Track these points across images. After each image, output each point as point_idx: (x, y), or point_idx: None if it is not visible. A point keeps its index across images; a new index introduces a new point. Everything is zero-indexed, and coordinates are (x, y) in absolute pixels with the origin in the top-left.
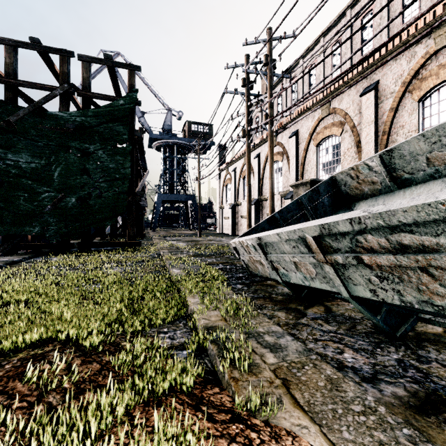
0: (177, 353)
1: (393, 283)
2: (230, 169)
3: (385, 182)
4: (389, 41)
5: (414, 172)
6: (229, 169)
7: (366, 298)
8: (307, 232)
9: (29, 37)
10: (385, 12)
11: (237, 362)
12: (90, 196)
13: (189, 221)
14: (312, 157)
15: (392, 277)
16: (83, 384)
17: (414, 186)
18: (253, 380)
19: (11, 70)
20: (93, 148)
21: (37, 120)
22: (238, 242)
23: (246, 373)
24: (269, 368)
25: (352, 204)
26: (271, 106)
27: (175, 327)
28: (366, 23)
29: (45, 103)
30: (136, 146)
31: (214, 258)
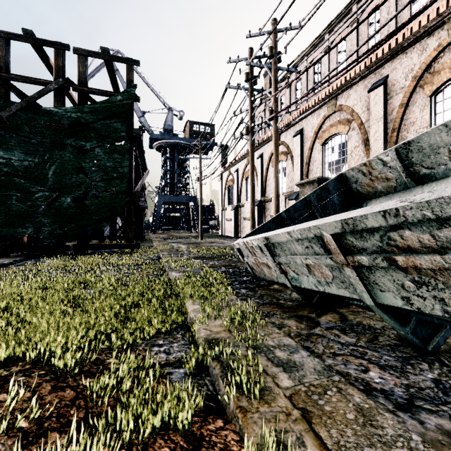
0: (173, 372)
1: (435, 289)
2: (232, 170)
3: (400, 178)
4: (409, 21)
5: (434, 166)
6: (231, 170)
7: (393, 306)
8: (325, 229)
9: (22, 28)
10: (393, 6)
11: (245, 386)
12: (86, 196)
13: (190, 224)
14: (317, 157)
15: (435, 283)
16: (47, 421)
17: (434, 182)
18: (265, 411)
19: (3, 64)
20: (90, 146)
21: (31, 116)
22: (242, 242)
23: (256, 401)
24: (284, 394)
25: (364, 203)
26: (276, 101)
27: (171, 339)
28: (382, 3)
29: (39, 98)
30: (134, 144)
31: (216, 261)
